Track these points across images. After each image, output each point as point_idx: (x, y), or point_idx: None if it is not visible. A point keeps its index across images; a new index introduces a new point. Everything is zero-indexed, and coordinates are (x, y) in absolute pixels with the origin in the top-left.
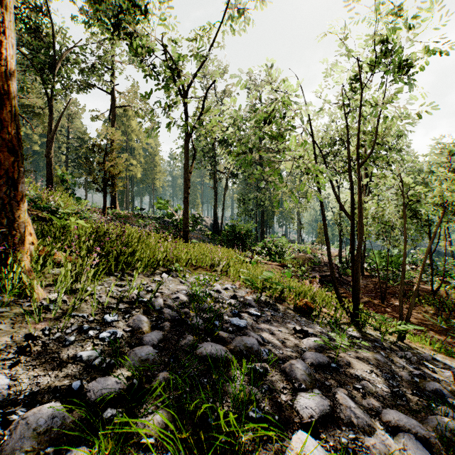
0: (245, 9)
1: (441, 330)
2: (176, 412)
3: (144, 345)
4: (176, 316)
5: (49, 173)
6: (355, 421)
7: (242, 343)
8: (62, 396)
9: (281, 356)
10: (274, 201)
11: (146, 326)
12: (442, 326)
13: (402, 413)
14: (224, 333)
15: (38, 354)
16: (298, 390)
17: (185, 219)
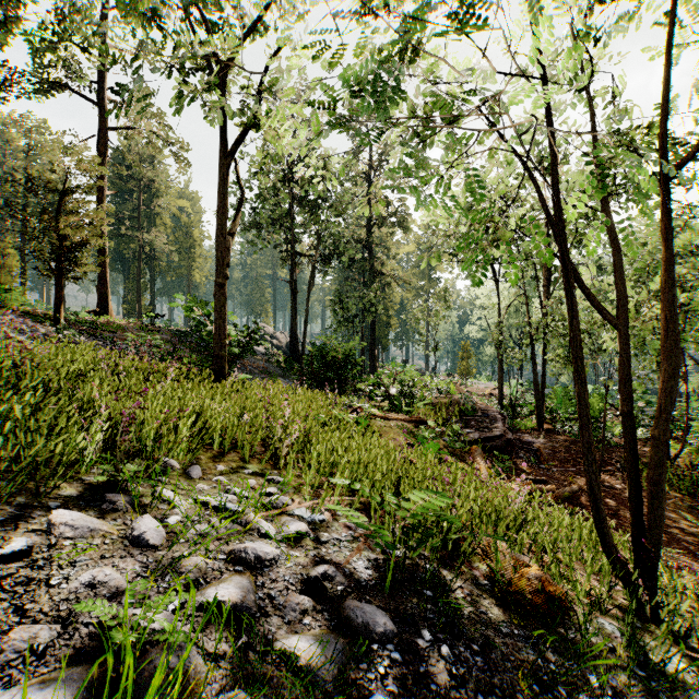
0: None
1: None
2: None
3: None
4: None
5: None
6: None
7: None
8: None
9: None
10: (390, 307)
11: None
12: None
13: None
14: None
15: None
16: None
17: (219, 331)
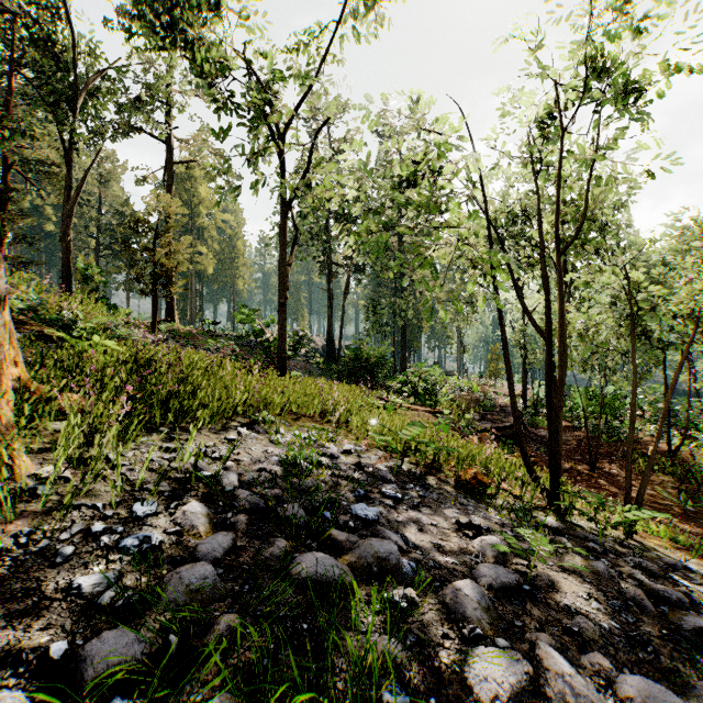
0: (377, 7)
1: (687, 515)
2: (248, 697)
3: (199, 559)
4: (259, 504)
5: (66, 266)
6: (574, 702)
7: (371, 551)
8: (31, 673)
9: (438, 573)
10: (421, 311)
11: (204, 524)
12: (687, 508)
13: (649, 677)
14: (340, 534)
15: (2, 583)
16: (469, 641)
17: (282, 338)
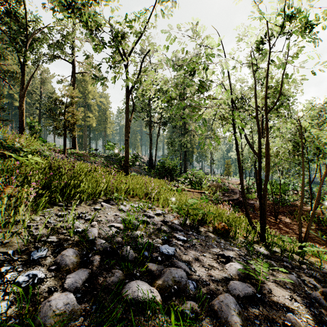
0: None
1: (323, 242)
2: None
3: (66, 289)
4: (107, 248)
5: (21, 121)
6: None
7: (171, 276)
8: None
9: (209, 288)
10: (193, 144)
11: (73, 262)
12: (322, 238)
13: None
14: (153, 266)
15: None
16: None
17: (126, 157)
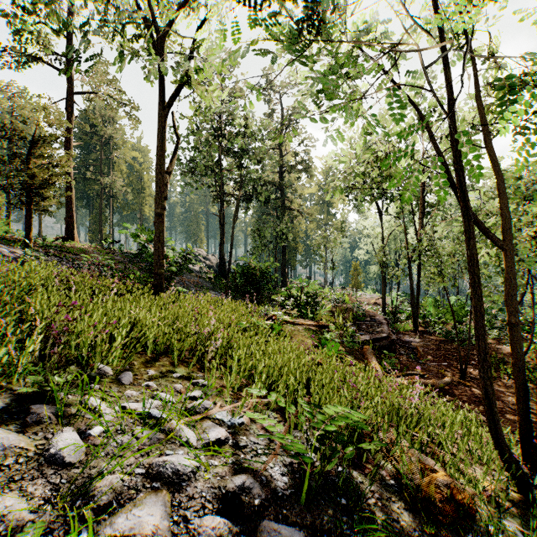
0: None
1: None
2: None
3: None
4: None
5: None
6: None
7: None
8: None
9: None
10: (297, 235)
11: None
12: None
13: None
14: None
15: None
16: None
17: (158, 252)
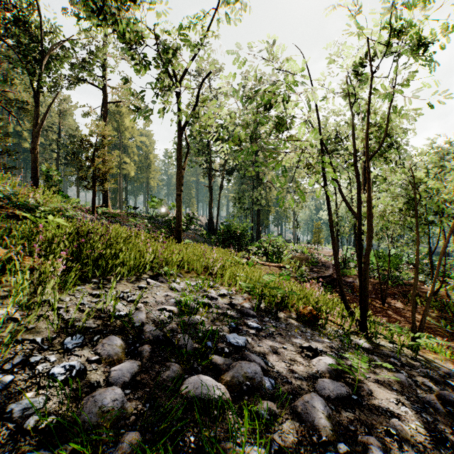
0: None
1: (447, 335)
2: None
3: (111, 383)
4: (159, 336)
5: (34, 170)
6: None
7: (242, 372)
8: None
9: (290, 387)
10: (269, 200)
11: (118, 353)
12: (447, 330)
13: None
14: (218, 358)
15: None
16: (318, 446)
17: (178, 218)
